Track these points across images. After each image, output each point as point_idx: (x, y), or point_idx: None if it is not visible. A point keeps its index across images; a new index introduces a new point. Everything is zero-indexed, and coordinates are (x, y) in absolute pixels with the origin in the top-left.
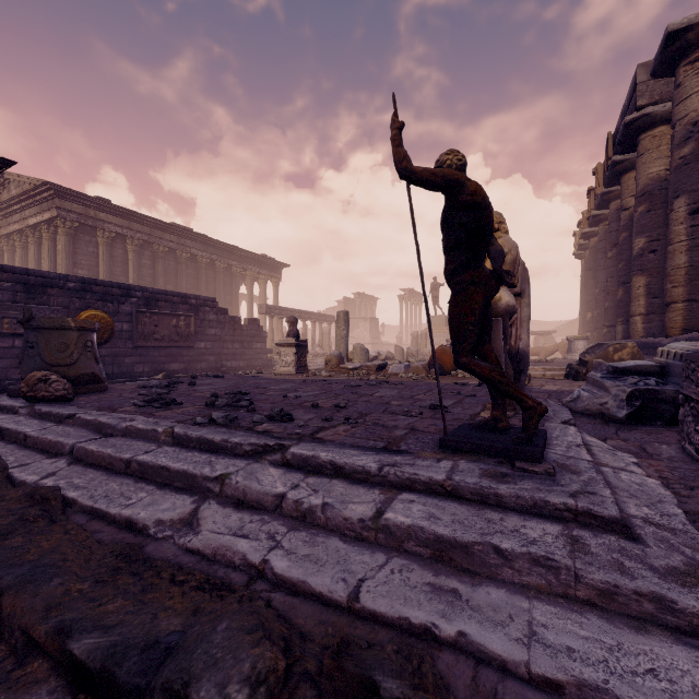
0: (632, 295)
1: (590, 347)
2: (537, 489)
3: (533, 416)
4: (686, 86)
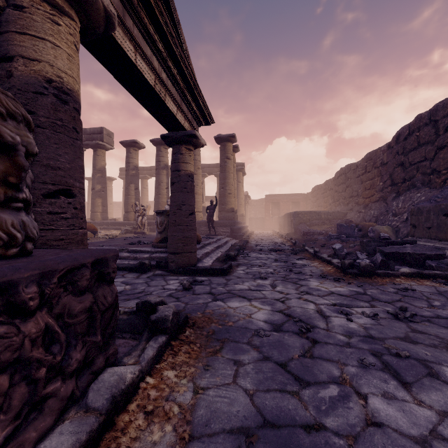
0: (96, 205)
1: (135, 224)
2: (224, 236)
3: (216, 231)
4: (133, 155)
